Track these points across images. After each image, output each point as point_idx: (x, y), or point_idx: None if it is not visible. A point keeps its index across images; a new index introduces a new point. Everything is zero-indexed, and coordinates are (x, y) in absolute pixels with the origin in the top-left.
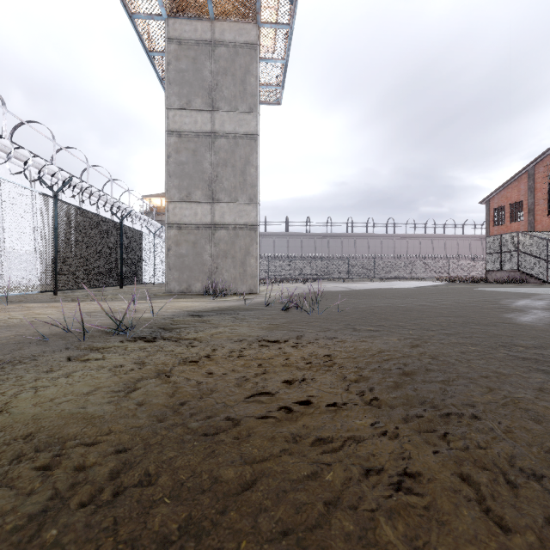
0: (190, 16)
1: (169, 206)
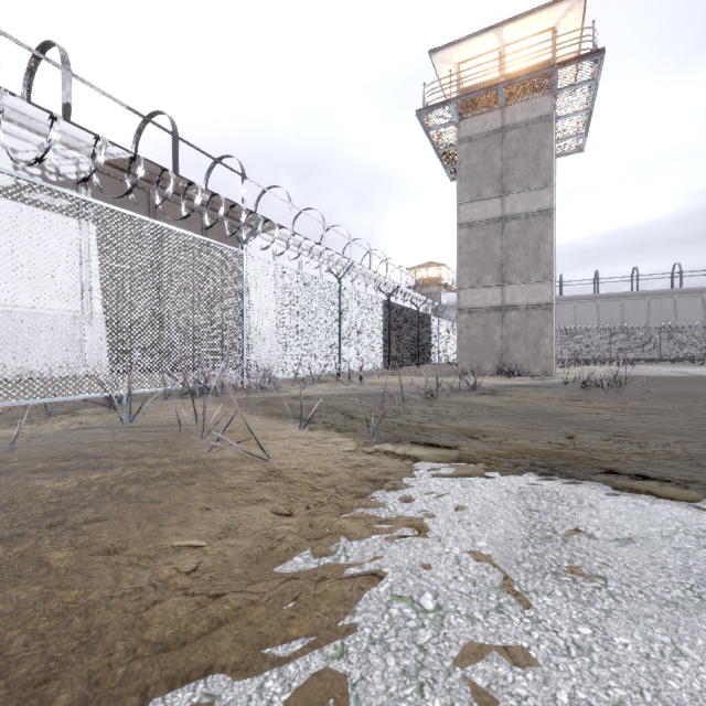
0: (480, 112)
1: (460, 293)
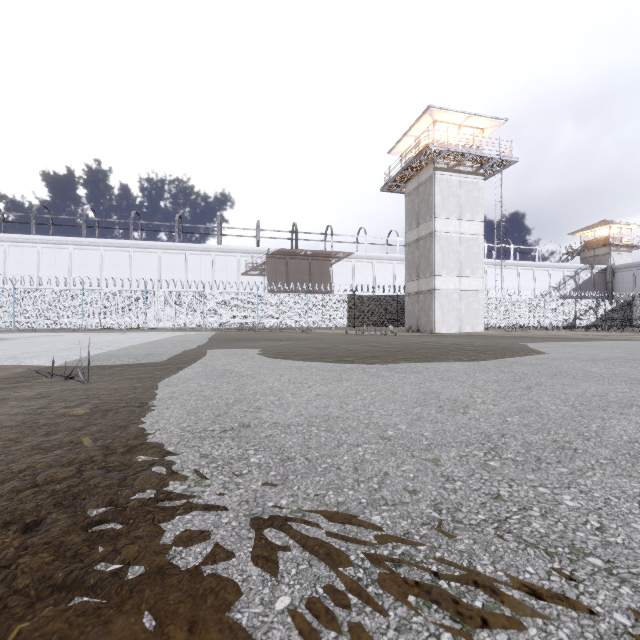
0: (411, 178)
1: (406, 285)
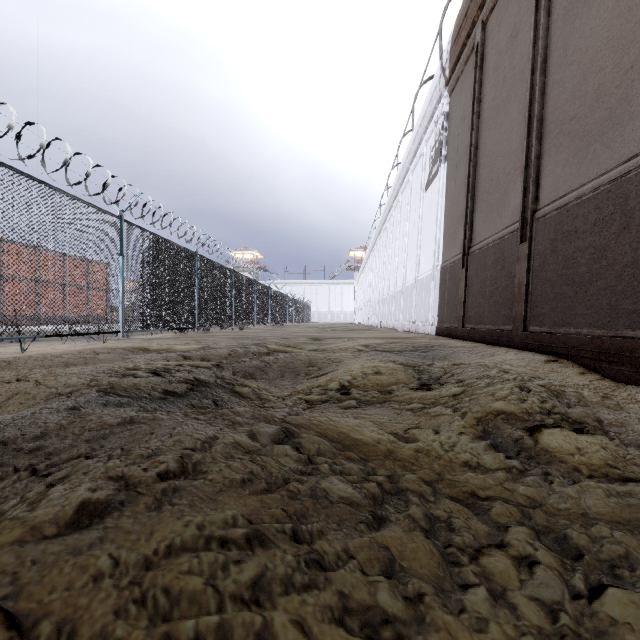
0: None
1: None
